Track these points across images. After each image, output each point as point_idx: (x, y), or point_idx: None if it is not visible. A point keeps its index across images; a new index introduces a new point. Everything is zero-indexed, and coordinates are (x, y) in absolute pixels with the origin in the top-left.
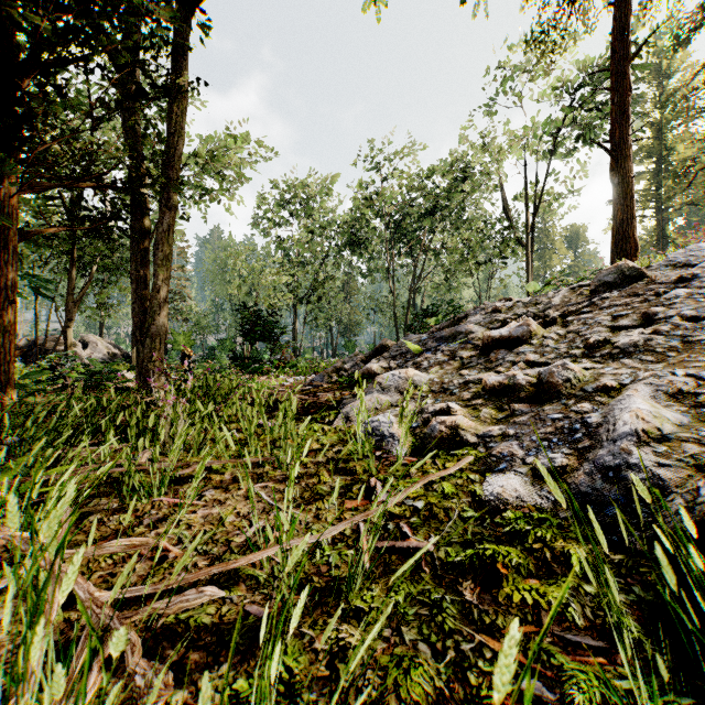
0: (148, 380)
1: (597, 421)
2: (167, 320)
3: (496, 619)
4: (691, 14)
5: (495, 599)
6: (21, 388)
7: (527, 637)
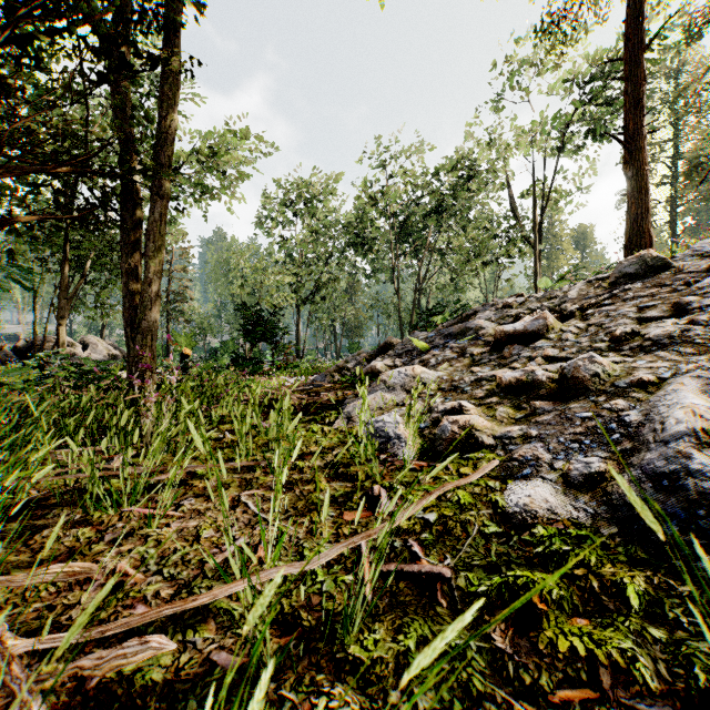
0: (131, 376)
1: (637, 419)
2: (169, 321)
3: (539, 677)
4: (703, 7)
5: (534, 647)
6: (0, 386)
7: (583, 705)
